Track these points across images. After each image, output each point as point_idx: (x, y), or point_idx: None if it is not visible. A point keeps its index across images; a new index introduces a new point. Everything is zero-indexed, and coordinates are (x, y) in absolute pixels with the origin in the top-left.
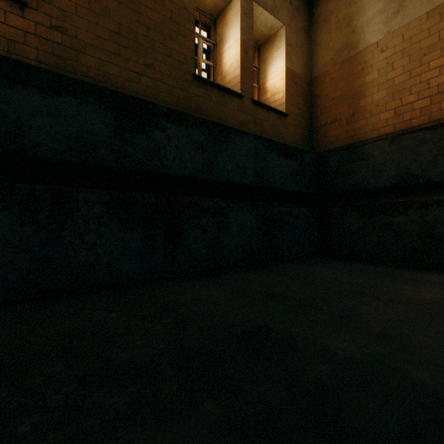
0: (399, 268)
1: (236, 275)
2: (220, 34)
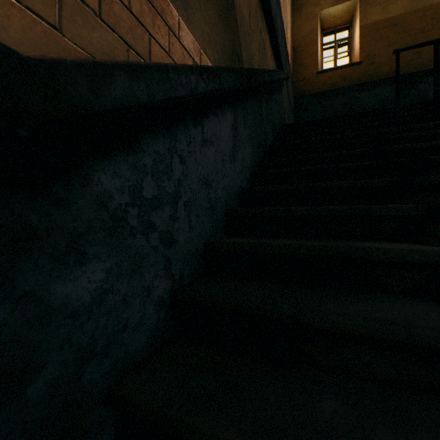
0: None
1: None
2: None
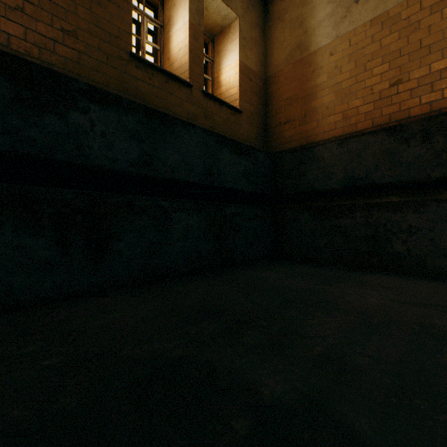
0: (346, 270)
1: (177, 285)
2: (168, 15)
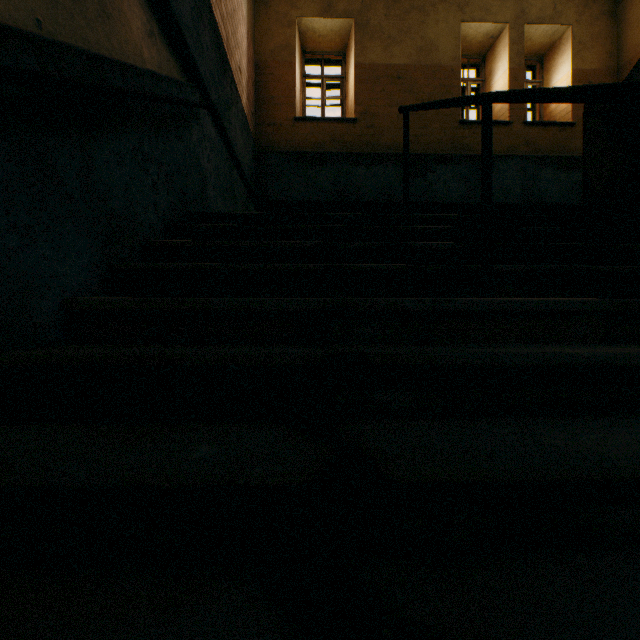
0: None
1: None
2: (488, 69)
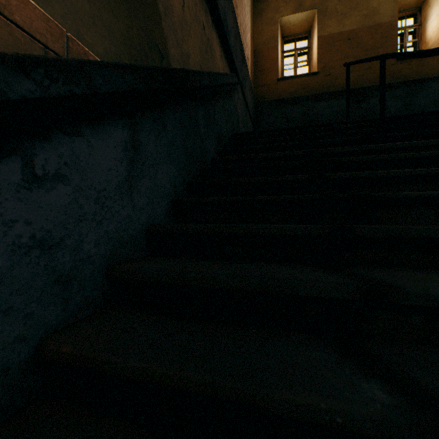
0: None
1: None
2: (423, 15)
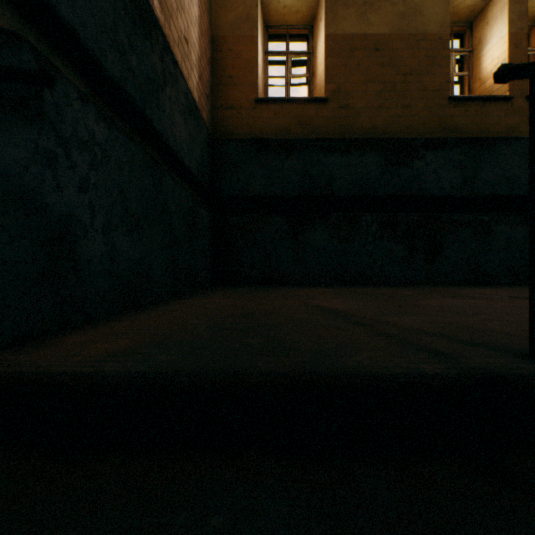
0: None
1: (503, 287)
2: (477, 37)
